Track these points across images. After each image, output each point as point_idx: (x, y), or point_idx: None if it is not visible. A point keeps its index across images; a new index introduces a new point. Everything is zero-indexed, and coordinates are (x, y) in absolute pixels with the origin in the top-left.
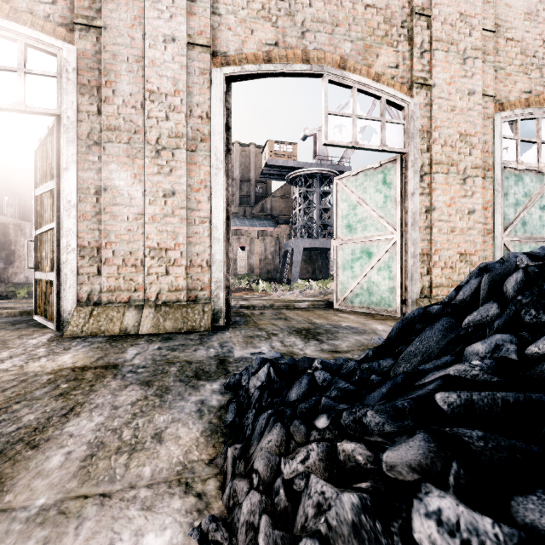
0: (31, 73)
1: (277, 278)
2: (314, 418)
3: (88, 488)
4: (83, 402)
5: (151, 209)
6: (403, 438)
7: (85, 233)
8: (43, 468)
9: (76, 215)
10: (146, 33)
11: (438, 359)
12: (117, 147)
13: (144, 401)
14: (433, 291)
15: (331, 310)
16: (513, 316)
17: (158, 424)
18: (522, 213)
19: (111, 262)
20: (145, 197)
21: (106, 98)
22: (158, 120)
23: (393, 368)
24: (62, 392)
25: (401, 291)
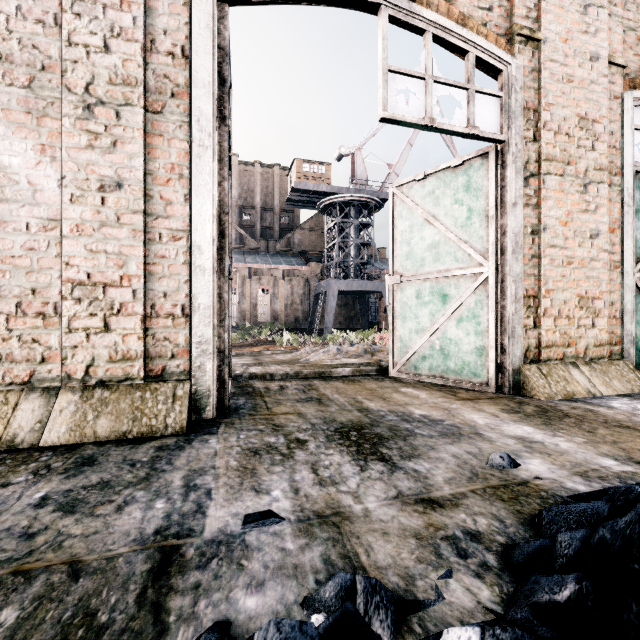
0: None
1: (306, 327)
2: None
3: None
4: None
5: (74, 212)
6: None
7: None
8: None
9: None
10: None
11: None
12: (6, 93)
13: None
14: (542, 353)
15: (387, 380)
16: None
17: None
18: None
19: None
20: (62, 188)
21: None
22: (90, 50)
23: None
24: None
25: (496, 354)
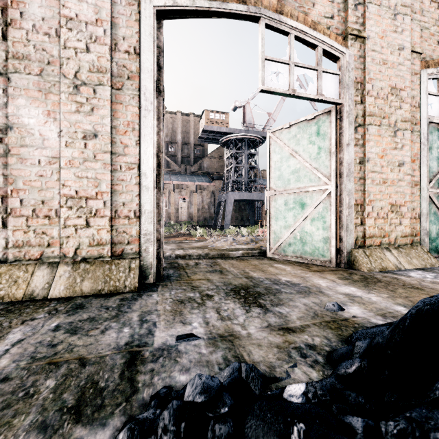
0: None
1: (212, 224)
2: None
3: None
4: None
5: (68, 153)
6: None
7: None
8: None
9: None
10: None
11: None
12: (26, 79)
13: None
14: (366, 242)
15: (265, 259)
16: None
17: None
18: None
19: (19, 213)
20: (60, 138)
21: (12, 20)
22: (77, 51)
23: None
24: None
25: (336, 242)
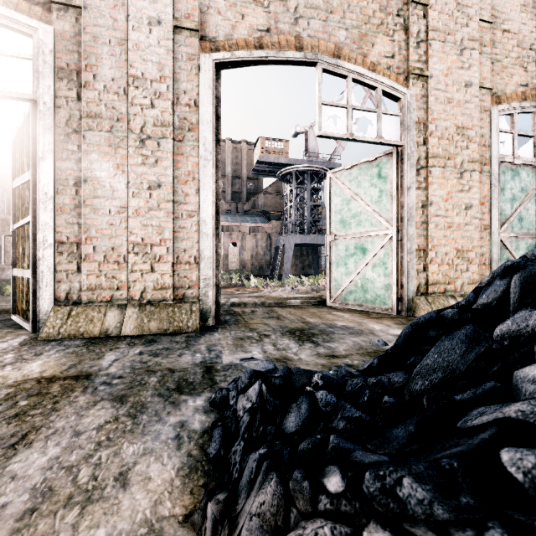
0: (4, 55)
1: (268, 273)
2: (322, 471)
3: None
4: (40, 426)
5: (135, 202)
6: (468, 535)
7: (63, 228)
8: None
9: (53, 208)
10: (129, 15)
11: (479, 386)
12: (99, 136)
13: (113, 424)
14: (429, 288)
15: (325, 307)
16: None
17: (126, 458)
18: (519, 208)
19: (92, 259)
20: (128, 189)
21: (86, 83)
22: (143, 107)
23: (408, 385)
24: (18, 412)
25: (397, 288)
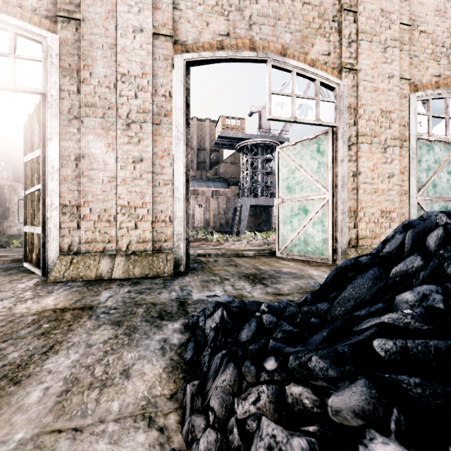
0: (21, 58)
1: (228, 230)
2: (263, 360)
3: (63, 422)
4: (62, 340)
5: (122, 173)
6: (346, 383)
7: (66, 194)
8: (23, 403)
9: (58, 178)
10: (118, 25)
11: (372, 306)
12: (94, 121)
13: (114, 339)
14: (359, 242)
15: (274, 258)
16: (437, 268)
17: (126, 361)
18: (433, 177)
19: (89, 218)
20: (117, 163)
21: (84, 79)
22: (128, 98)
23: (330, 311)
24: (44, 332)
25: (332, 242)
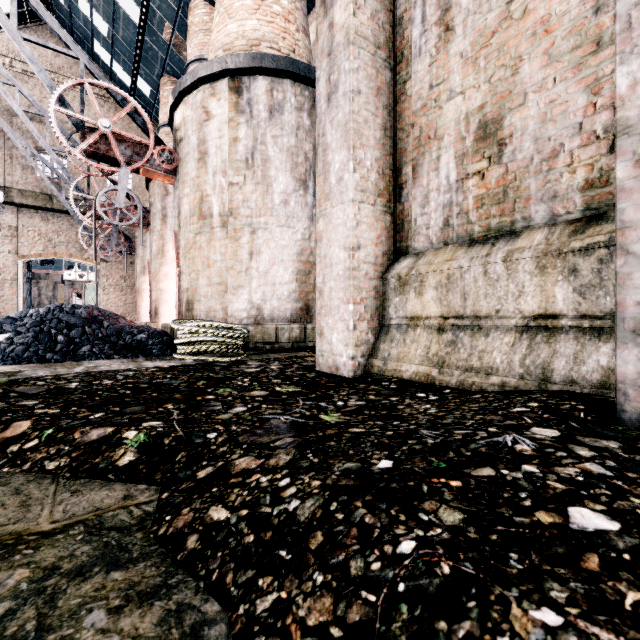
0: None
1: None
2: None
3: None
4: None
5: None
6: None
7: None
8: None
9: None
10: None
11: None
12: None
13: None
14: None
15: None
16: None
17: None
18: None
19: None
20: None
21: None
22: None
23: None
24: None
25: None
